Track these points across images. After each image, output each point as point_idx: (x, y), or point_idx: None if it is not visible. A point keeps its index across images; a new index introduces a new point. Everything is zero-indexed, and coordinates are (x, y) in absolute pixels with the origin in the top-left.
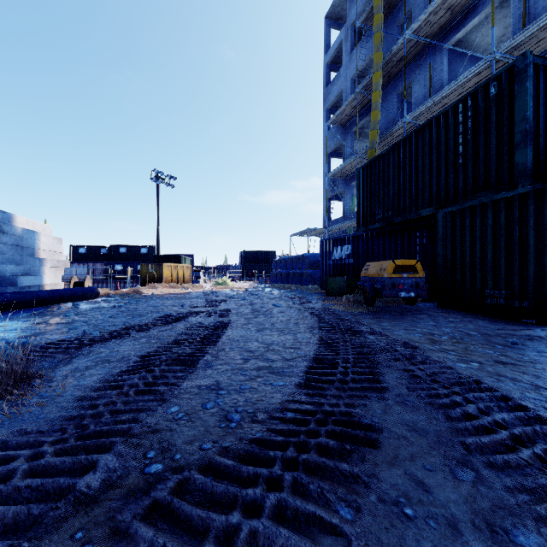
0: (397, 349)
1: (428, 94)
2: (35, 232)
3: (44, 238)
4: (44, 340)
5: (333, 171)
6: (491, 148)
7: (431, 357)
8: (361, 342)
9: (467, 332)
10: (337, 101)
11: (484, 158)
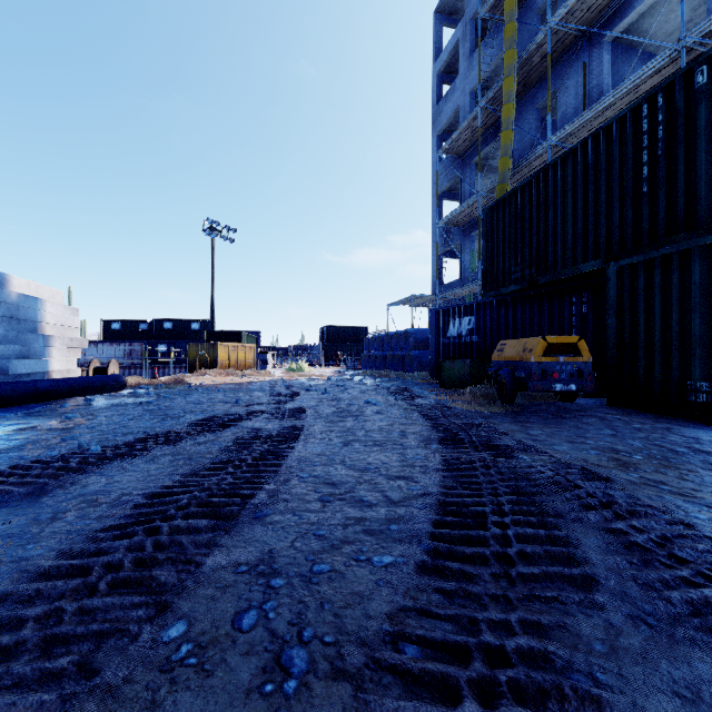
0: (577, 482)
1: (581, 106)
2: (38, 300)
3: (51, 307)
4: (15, 459)
5: (447, 217)
6: (697, 166)
7: (640, 500)
8: (510, 467)
9: (671, 448)
10: (451, 123)
11: (684, 182)
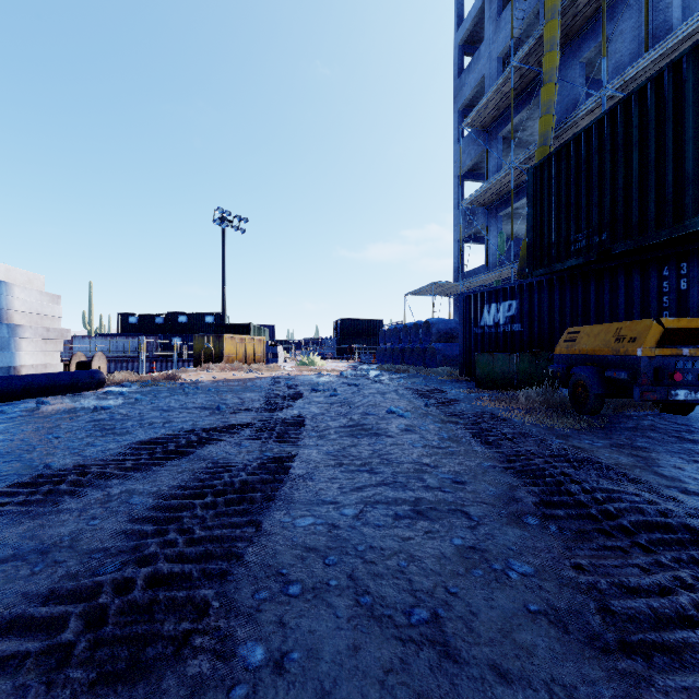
0: None
1: (642, 50)
2: (2, 283)
3: (21, 292)
4: None
5: (472, 195)
6: None
7: None
8: None
9: None
10: (474, 97)
11: None
